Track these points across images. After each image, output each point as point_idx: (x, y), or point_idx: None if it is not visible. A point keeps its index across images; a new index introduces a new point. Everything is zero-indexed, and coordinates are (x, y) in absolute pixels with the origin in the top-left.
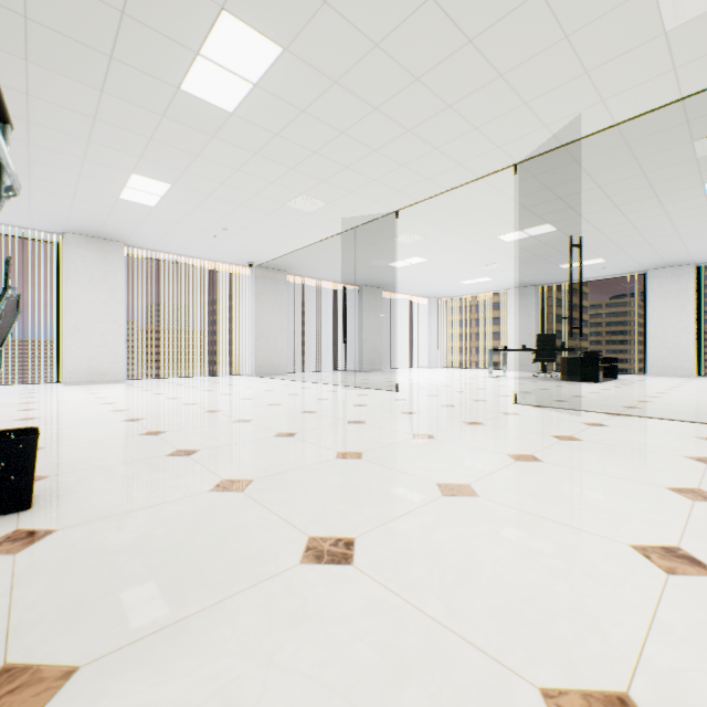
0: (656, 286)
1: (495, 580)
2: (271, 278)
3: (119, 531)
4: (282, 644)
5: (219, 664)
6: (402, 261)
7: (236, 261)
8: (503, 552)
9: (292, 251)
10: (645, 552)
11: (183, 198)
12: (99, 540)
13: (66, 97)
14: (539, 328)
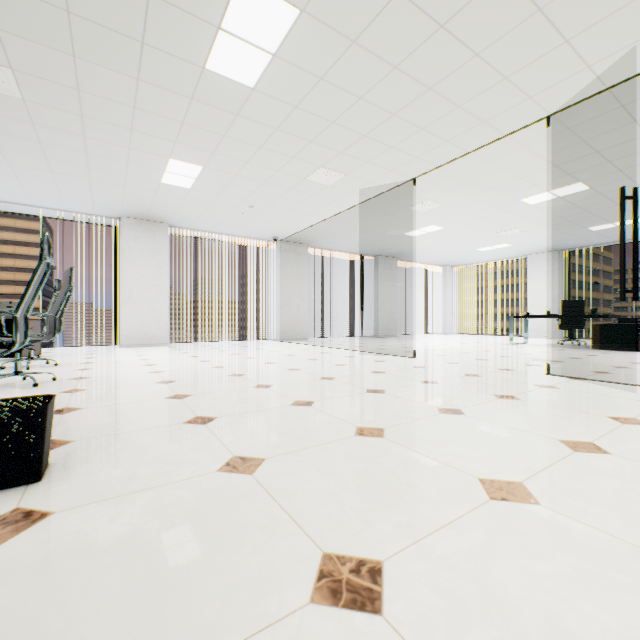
0: None
1: None
2: (293, 251)
3: (112, 521)
4: None
5: None
6: (418, 230)
7: (263, 236)
8: (607, 618)
9: (312, 224)
10: None
11: (214, 179)
12: (88, 533)
13: (109, 89)
14: (562, 294)
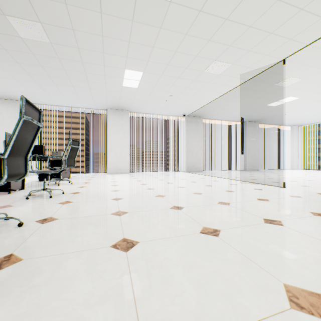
0: None
1: None
2: (194, 121)
3: None
4: None
5: None
6: (278, 101)
7: (177, 114)
8: None
9: (206, 104)
10: None
11: (149, 79)
12: None
13: (88, 25)
14: None
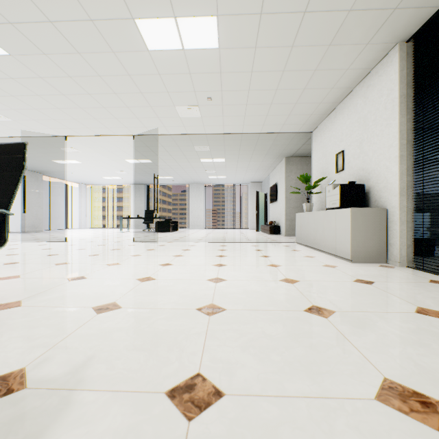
0: (192, 191)
1: (127, 273)
2: None
3: None
4: (78, 287)
5: (64, 292)
6: (64, 160)
7: None
8: (129, 270)
9: None
10: (161, 265)
11: None
12: None
13: None
14: (147, 206)
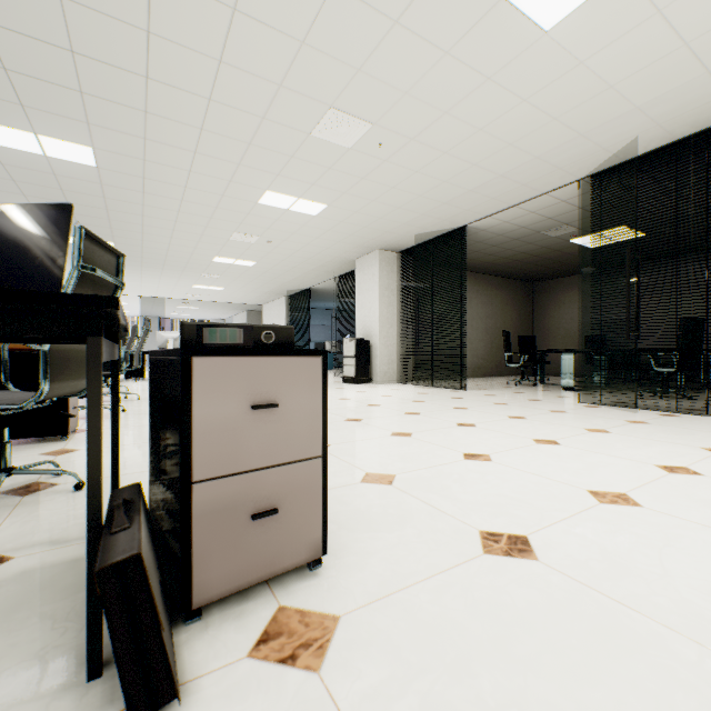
0: None
1: None
2: None
3: None
4: None
5: None
6: None
7: None
8: None
9: None
10: None
11: None
12: None
13: None
14: None
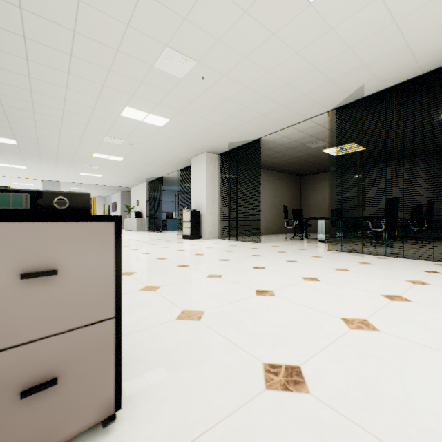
0: None
1: None
2: None
3: None
4: None
5: None
6: None
7: None
8: None
9: None
10: None
11: None
12: None
13: None
14: None
